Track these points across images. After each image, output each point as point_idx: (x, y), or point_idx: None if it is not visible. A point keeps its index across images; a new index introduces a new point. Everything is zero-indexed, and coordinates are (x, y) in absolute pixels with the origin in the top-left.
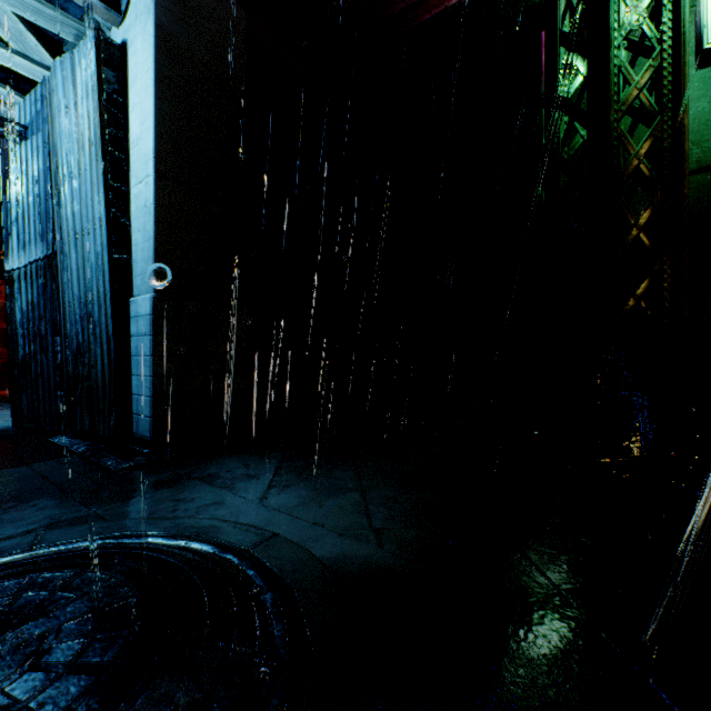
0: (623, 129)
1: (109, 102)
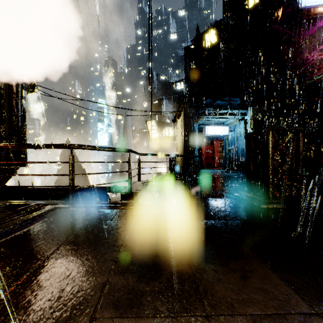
0: None
1: (245, 129)
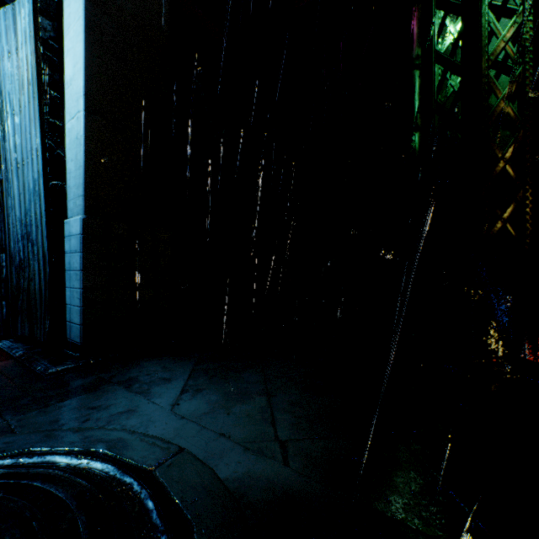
0: (492, 76)
1: (45, 47)
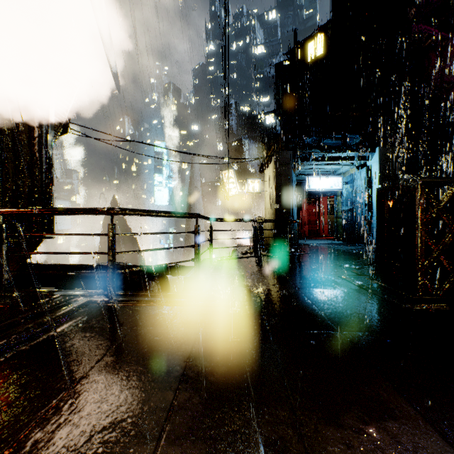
0: None
1: (368, 180)
